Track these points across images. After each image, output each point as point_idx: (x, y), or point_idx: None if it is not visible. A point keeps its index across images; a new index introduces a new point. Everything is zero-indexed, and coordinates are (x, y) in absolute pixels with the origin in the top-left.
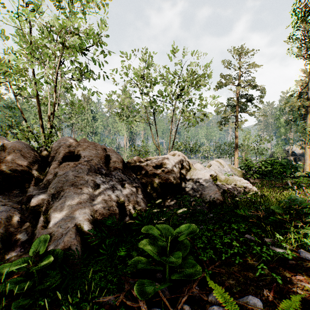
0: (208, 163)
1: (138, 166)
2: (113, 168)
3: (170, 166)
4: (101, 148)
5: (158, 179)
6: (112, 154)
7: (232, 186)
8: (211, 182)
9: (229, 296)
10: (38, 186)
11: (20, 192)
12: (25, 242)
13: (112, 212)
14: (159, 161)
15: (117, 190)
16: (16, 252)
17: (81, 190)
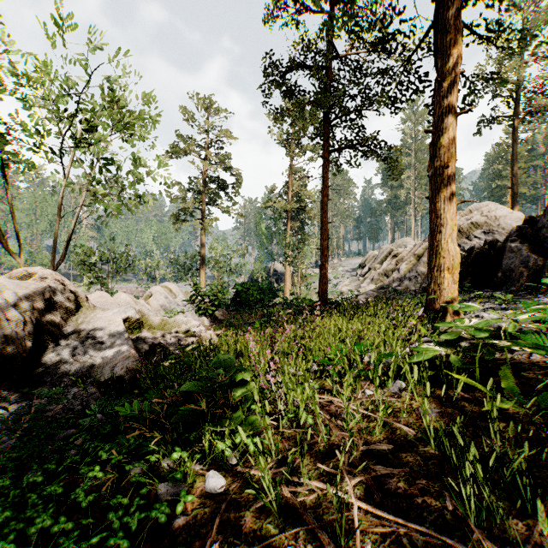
0: (147, 292)
1: None
2: None
3: None
4: None
5: None
6: None
7: (172, 335)
8: (123, 334)
9: None
10: None
11: None
12: None
13: None
14: None
15: None
16: None
17: None
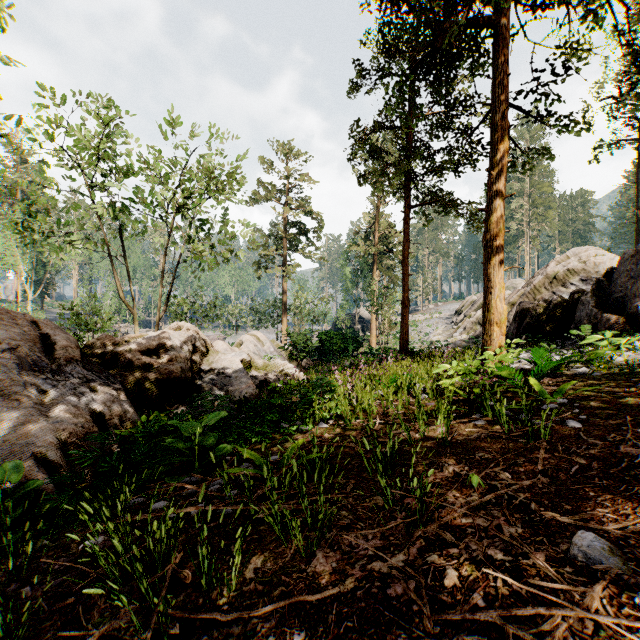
0: (238, 340)
1: (111, 354)
2: (64, 360)
3: (175, 350)
4: (29, 321)
5: (154, 374)
6: (54, 333)
7: (273, 374)
8: (243, 371)
9: (255, 453)
10: None
11: None
12: None
13: (88, 430)
14: (153, 341)
15: (85, 398)
16: None
17: (19, 402)
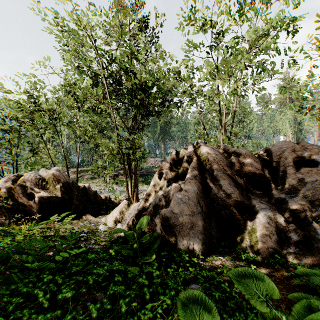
0: None
1: None
2: None
3: None
4: None
5: None
6: None
7: None
8: None
9: None
10: (277, 190)
11: (259, 193)
12: (298, 243)
13: None
14: None
15: None
16: (291, 249)
17: None
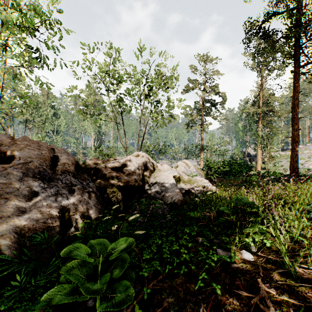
0: (175, 164)
1: (95, 169)
2: (60, 171)
3: (132, 168)
4: (48, 148)
5: (118, 182)
6: (61, 155)
7: (194, 186)
8: (174, 183)
9: None
10: None
11: None
12: None
13: (50, 225)
14: (119, 162)
15: (63, 197)
16: None
17: (6, 200)
